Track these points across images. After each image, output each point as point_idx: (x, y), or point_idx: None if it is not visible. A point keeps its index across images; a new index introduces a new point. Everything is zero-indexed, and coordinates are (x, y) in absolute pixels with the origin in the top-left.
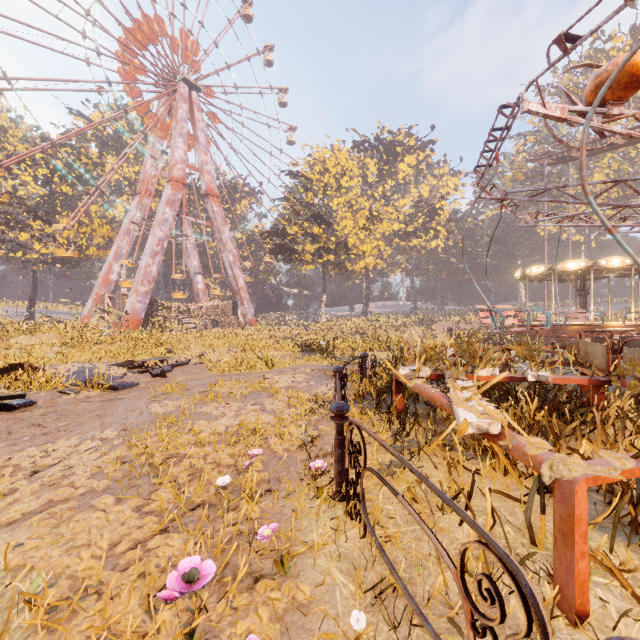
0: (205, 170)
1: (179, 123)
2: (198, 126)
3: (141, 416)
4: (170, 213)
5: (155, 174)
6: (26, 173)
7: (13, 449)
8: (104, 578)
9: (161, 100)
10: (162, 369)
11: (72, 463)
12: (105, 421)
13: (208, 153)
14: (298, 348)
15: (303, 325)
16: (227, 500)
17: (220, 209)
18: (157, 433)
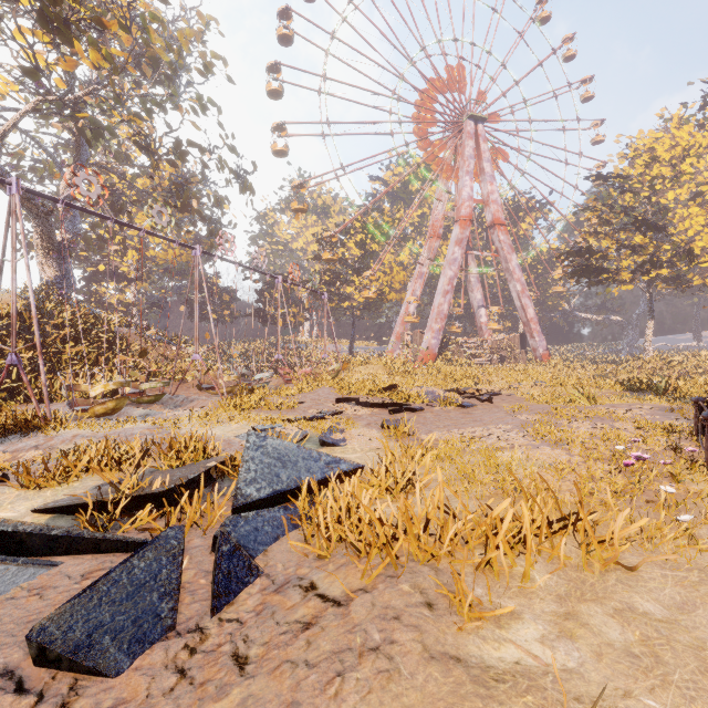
0: (491, 200)
1: (466, 162)
2: (483, 158)
3: (515, 421)
4: (458, 252)
5: (442, 217)
6: (351, 241)
7: (442, 430)
8: (576, 466)
9: (447, 145)
10: (489, 396)
11: (501, 435)
12: (484, 423)
13: (494, 182)
14: (621, 387)
15: (614, 361)
16: (623, 458)
17: (506, 237)
18: (538, 430)
